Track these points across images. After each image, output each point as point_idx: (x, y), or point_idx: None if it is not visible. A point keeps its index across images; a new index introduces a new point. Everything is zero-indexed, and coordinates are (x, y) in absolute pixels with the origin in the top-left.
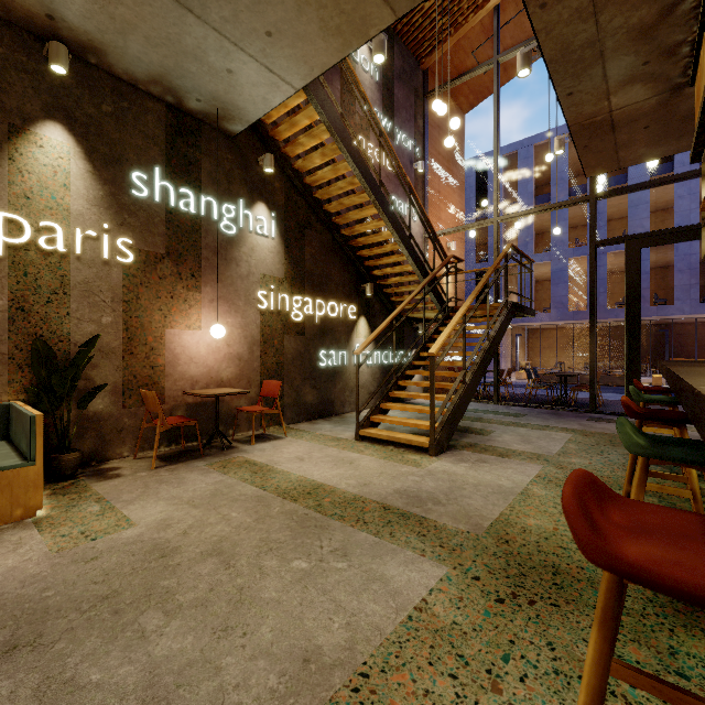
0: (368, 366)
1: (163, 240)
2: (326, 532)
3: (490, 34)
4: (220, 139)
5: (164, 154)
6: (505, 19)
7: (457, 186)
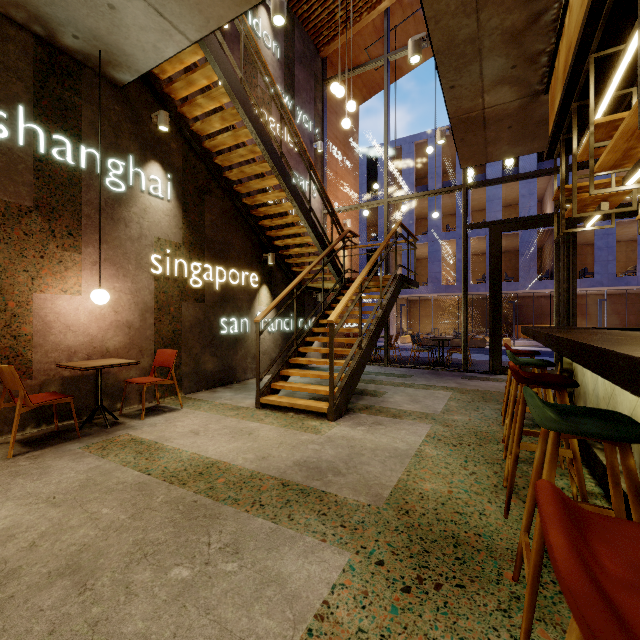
0: (270, 333)
1: (30, 191)
2: (216, 523)
3: (381, 35)
4: (106, 87)
5: (31, 92)
6: (393, 23)
7: (352, 170)
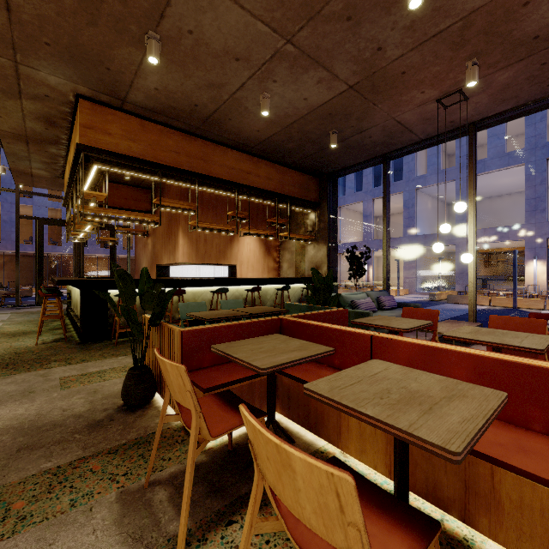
0: None
1: None
2: None
3: None
4: None
5: None
6: None
7: None
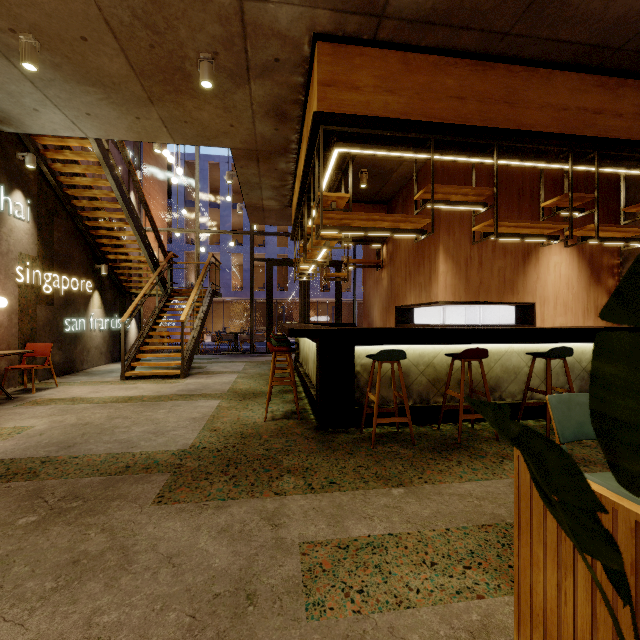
0: (101, 331)
1: None
2: (161, 404)
3: None
4: None
5: None
6: None
7: (162, 191)
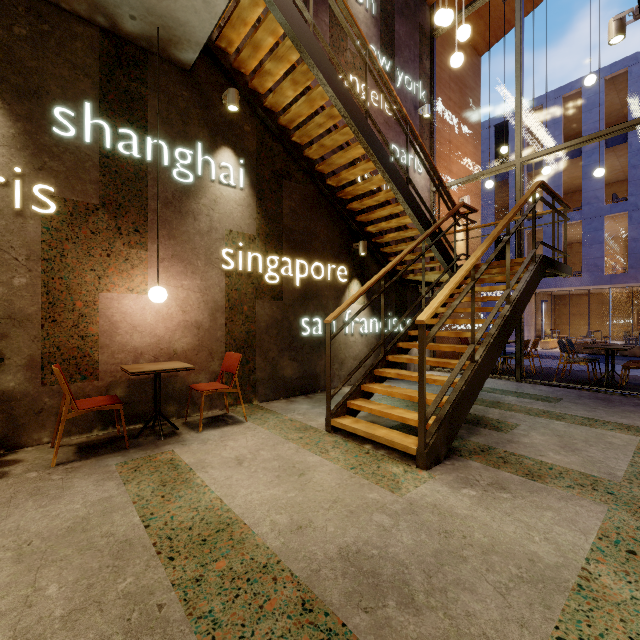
0: (362, 335)
1: (97, 188)
2: None
3: None
4: (173, 73)
5: (98, 88)
6: None
7: (471, 136)
